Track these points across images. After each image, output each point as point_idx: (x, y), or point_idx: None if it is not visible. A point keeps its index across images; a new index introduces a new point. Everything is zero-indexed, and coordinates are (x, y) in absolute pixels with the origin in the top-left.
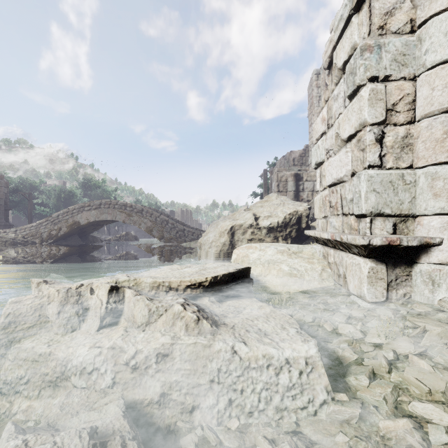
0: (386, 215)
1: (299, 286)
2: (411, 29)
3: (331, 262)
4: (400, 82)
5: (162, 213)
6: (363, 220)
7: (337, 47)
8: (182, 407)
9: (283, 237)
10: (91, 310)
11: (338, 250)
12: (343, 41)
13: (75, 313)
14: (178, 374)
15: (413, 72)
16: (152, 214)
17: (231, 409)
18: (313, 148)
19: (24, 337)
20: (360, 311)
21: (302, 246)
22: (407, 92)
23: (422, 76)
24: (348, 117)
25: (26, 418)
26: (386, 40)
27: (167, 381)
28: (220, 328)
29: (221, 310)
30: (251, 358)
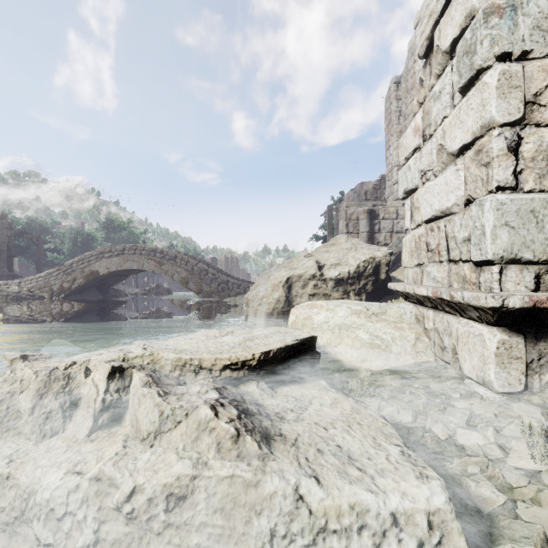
0: (524, 262)
1: (385, 362)
2: None
3: (429, 328)
4: (546, 61)
5: (200, 260)
6: (487, 270)
7: (440, 22)
8: None
9: (356, 292)
10: (82, 402)
11: (441, 313)
12: (451, 10)
13: (59, 408)
14: (201, 535)
15: None
16: (188, 262)
17: None
18: (401, 171)
19: None
20: (487, 409)
21: (385, 305)
22: None
23: None
24: (460, 119)
25: None
26: None
27: (183, 545)
28: (275, 449)
29: (275, 405)
30: (329, 513)
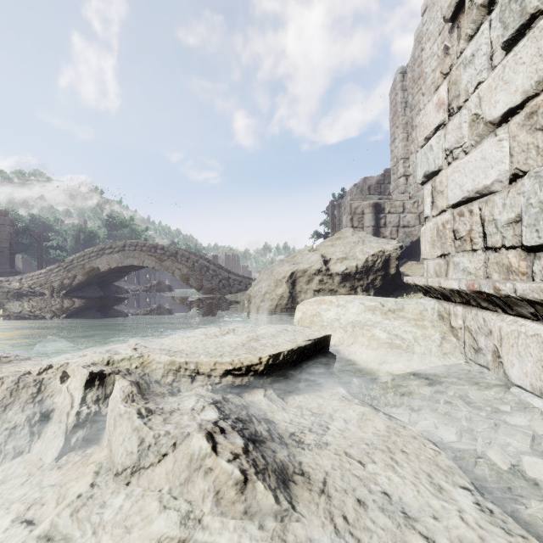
0: None
1: (407, 365)
2: None
3: (457, 326)
4: None
5: (201, 257)
6: None
7: None
8: None
9: (364, 287)
10: (55, 416)
11: (475, 309)
12: None
13: (25, 423)
14: None
15: None
16: (188, 258)
17: None
18: (420, 152)
19: None
20: None
21: (402, 301)
22: None
23: None
24: (504, 79)
25: None
26: None
27: None
28: (297, 499)
29: (289, 423)
30: None
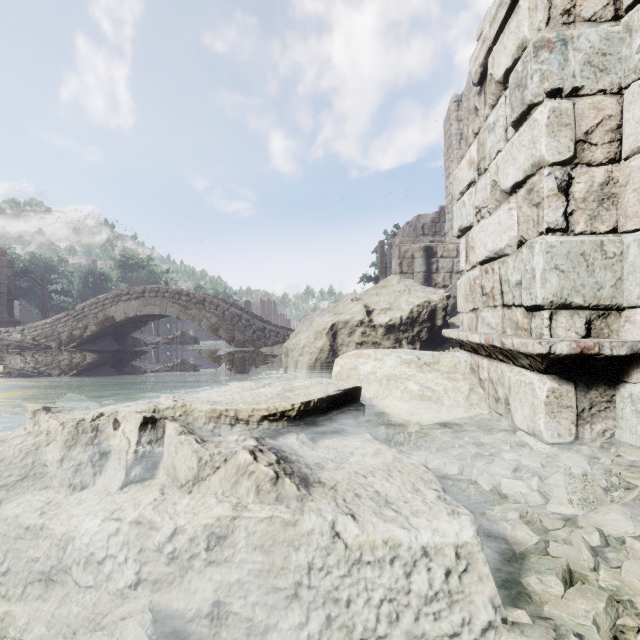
0: (574, 307)
1: (436, 415)
2: (615, 13)
3: (484, 378)
4: (598, 98)
5: (232, 304)
6: (538, 315)
7: (494, 50)
8: (248, 627)
9: (409, 340)
10: (113, 455)
11: (495, 361)
12: (504, 39)
13: (88, 460)
14: (242, 570)
15: (618, 81)
16: (218, 306)
17: (330, 634)
18: (456, 206)
19: (6, 497)
20: (534, 459)
21: (439, 354)
22: (609, 112)
23: (633, 87)
24: (512, 155)
25: (1, 633)
26: (574, 32)
27: (225, 581)
28: (313, 491)
29: (315, 456)
30: (364, 546)
